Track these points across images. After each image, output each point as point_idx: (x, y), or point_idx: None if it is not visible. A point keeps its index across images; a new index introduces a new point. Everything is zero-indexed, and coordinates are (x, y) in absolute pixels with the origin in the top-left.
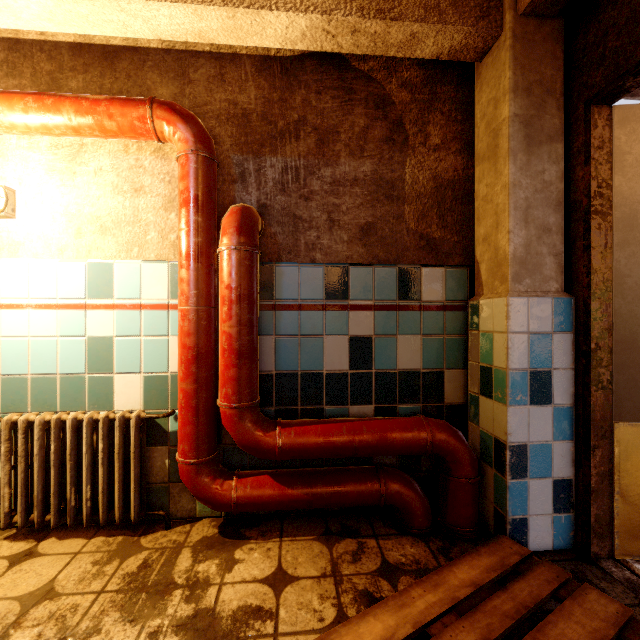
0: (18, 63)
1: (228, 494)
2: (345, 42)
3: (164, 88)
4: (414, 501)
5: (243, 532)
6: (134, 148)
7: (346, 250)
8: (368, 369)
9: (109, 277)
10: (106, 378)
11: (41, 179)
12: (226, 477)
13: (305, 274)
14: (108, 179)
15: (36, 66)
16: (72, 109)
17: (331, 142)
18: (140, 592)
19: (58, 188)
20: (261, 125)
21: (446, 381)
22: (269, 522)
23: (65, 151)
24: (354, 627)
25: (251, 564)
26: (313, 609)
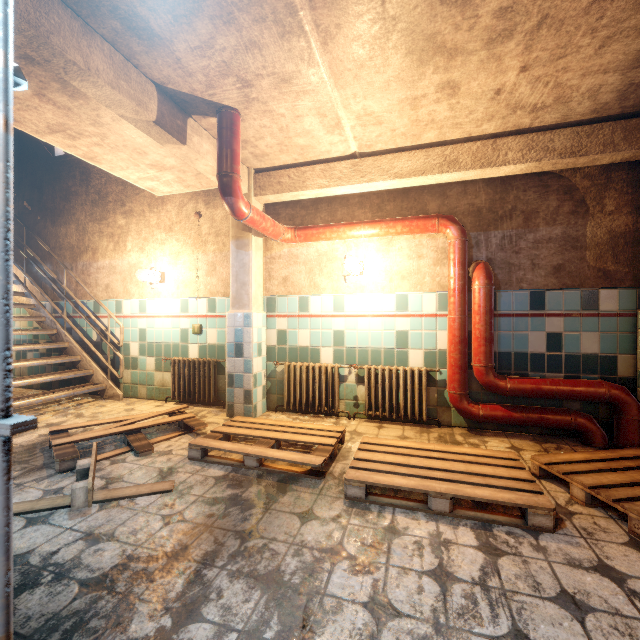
0: (363, 202)
1: (477, 411)
2: (547, 168)
3: (433, 203)
4: (595, 429)
5: (483, 434)
6: (418, 235)
7: (543, 281)
8: (559, 352)
9: (406, 301)
10: (405, 351)
11: (374, 255)
12: (474, 403)
13: (516, 296)
14: (405, 252)
15: (371, 202)
16: (401, 226)
17: (533, 218)
18: (447, 442)
19: (381, 259)
20: (488, 214)
21: (619, 362)
22: (496, 433)
23: (384, 241)
24: (568, 454)
25: (496, 443)
26: None
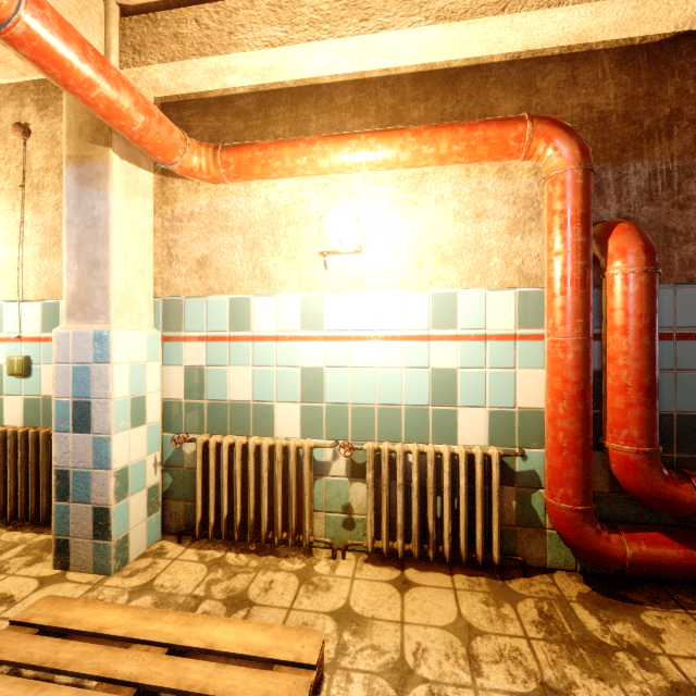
0: (363, 102)
1: (620, 549)
2: None
3: (508, 103)
4: None
5: (624, 594)
6: (476, 171)
7: None
8: None
9: (452, 307)
10: (449, 411)
11: (384, 213)
12: (608, 529)
13: (682, 297)
14: (449, 206)
15: (380, 102)
16: (448, 138)
17: None
18: (574, 646)
19: (400, 220)
20: (622, 127)
21: None
22: (645, 587)
23: (407, 182)
24: None
25: (680, 637)
26: None
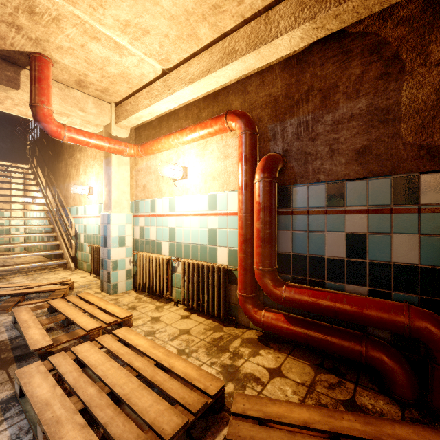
0: (188, 114)
1: (259, 317)
2: (332, 25)
3: (236, 102)
4: (395, 371)
5: (269, 343)
6: (225, 136)
7: (344, 170)
8: (362, 259)
9: (215, 200)
10: (214, 248)
11: (194, 160)
12: (260, 308)
13: (312, 190)
14: (215, 154)
15: (193, 113)
16: (199, 129)
17: (332, 95)
18: (215, 346)
19: (199, 163)
20: (284, 102)
21: None
22: (286, 345)
23: (201, 146)
24: (291, 406)
25: (265, 359)
26: (286, 394)
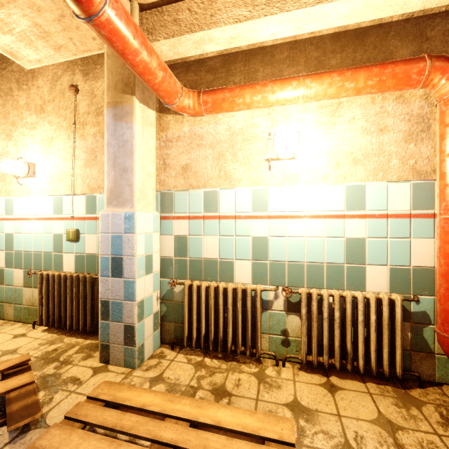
0: (296, 56)
1: None
2: None
3: (404, 49)
4: None
5: None
6: (379, 99)
7: None
8: None
9: (362, 195)
10: (359, 267)
11: (311, 131)
12: None
13: None
14: (358, 124)
15: (307, 55)
16: (365, 76)
17: None
18: None
19: (322, 135)
20: None
21: None
22: None
23: (327, 109)
24: None
25: None
26: None
